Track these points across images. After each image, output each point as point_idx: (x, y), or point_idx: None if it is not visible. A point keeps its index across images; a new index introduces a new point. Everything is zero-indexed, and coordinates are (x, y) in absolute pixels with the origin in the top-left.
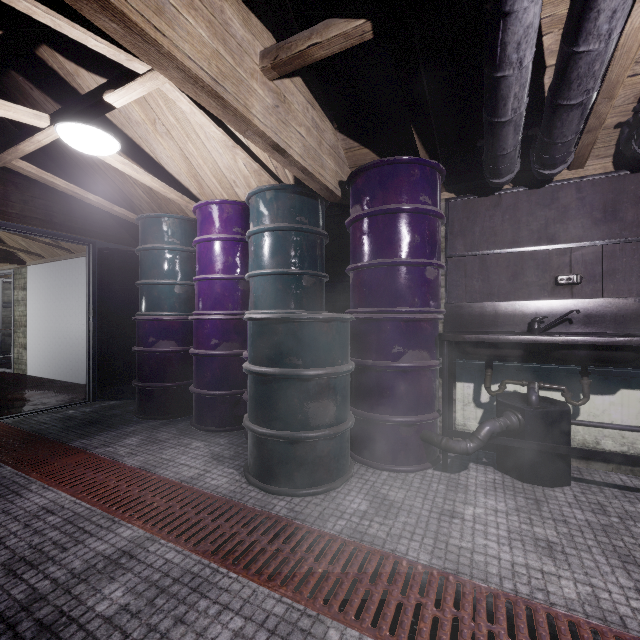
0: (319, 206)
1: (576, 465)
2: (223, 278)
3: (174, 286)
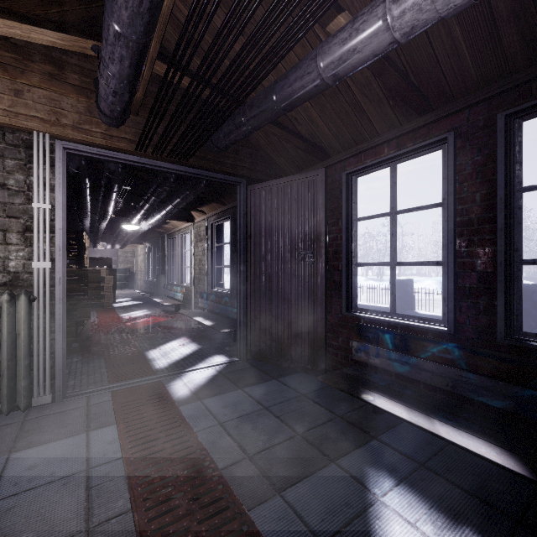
0: None
1: None
2: None
3: None
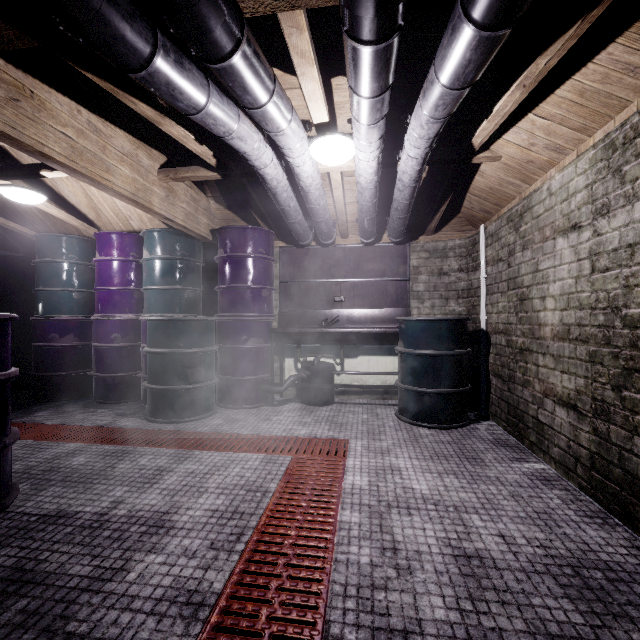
0: (197, 243)
1: (343, 398)
2: (122, 289)
3: (73, 293)
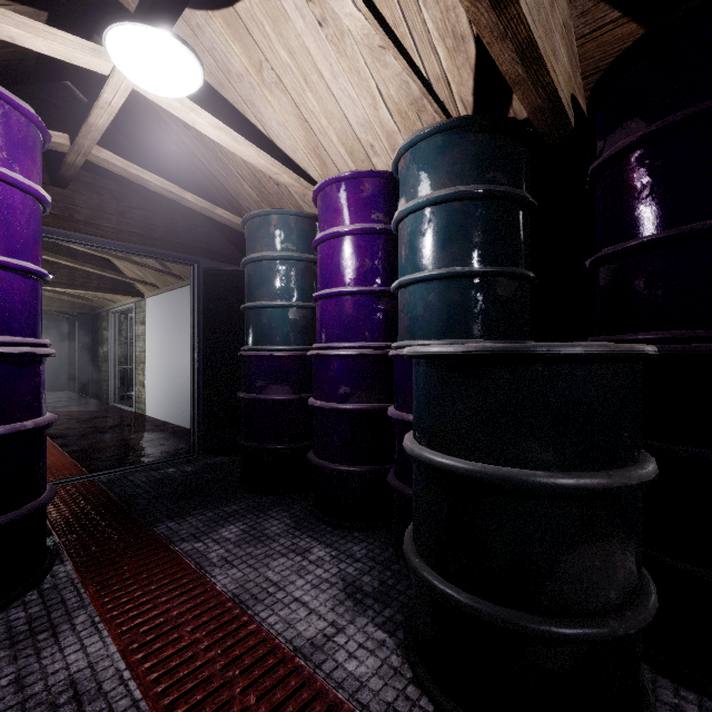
0: (523, 154)
1: None
2: (357, 292)
3: (288, 309)
